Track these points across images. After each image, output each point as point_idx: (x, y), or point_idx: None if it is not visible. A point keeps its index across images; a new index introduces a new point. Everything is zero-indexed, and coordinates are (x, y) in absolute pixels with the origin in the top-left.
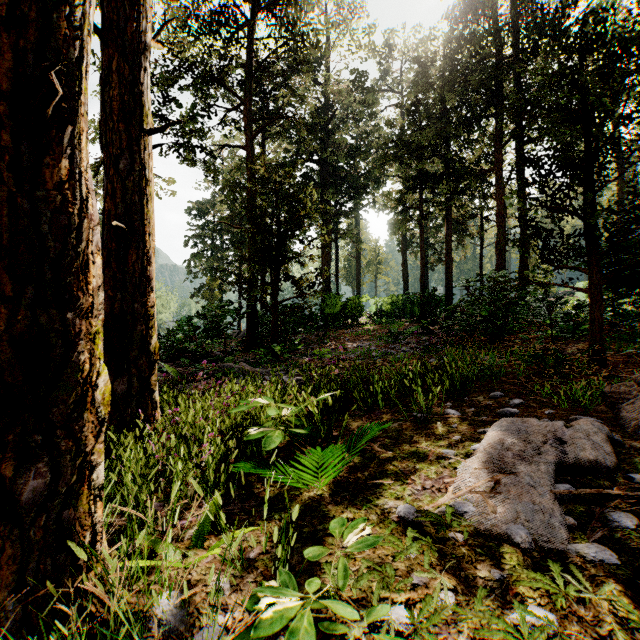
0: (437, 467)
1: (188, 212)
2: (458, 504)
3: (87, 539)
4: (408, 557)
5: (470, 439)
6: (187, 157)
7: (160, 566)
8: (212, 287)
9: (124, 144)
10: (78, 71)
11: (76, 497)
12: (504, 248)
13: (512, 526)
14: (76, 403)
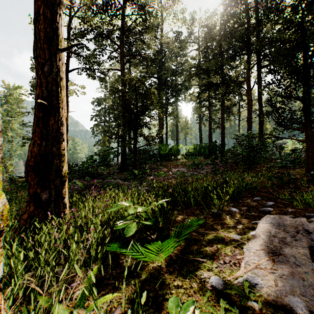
0: (231, 247)
1: (92, 103)
2: (250, 277)
3: None
4: None
5: (248, 227)
6: (91, 74)
7: None
8: (104, 140)
9: (47, 56)
10: None
11: None
12: (251, 120)
13: (292, 298)
14: None
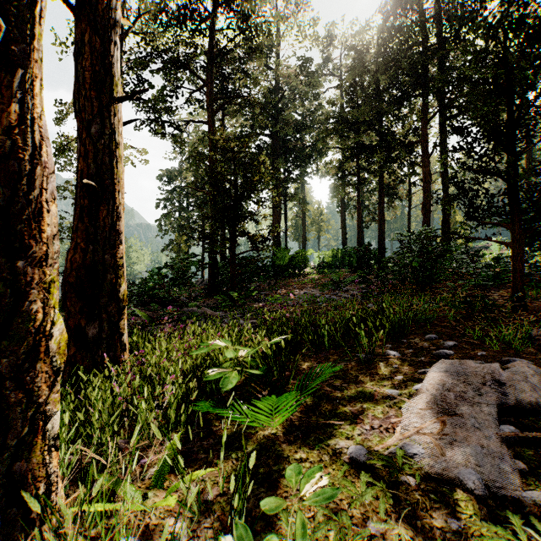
0: (383, 407)
1: (159, 179)
2: (407, 446)
3: (41, 490)
4: (362, 502)
5: (411, 379)
6: (157, 131)
7: (118, 512)
8: (179, 242)
9: (95, 110)
10: (30, 14)
11: (29, 448)
12: (429, 209)
13: (463, 470)
14: (28, 353)
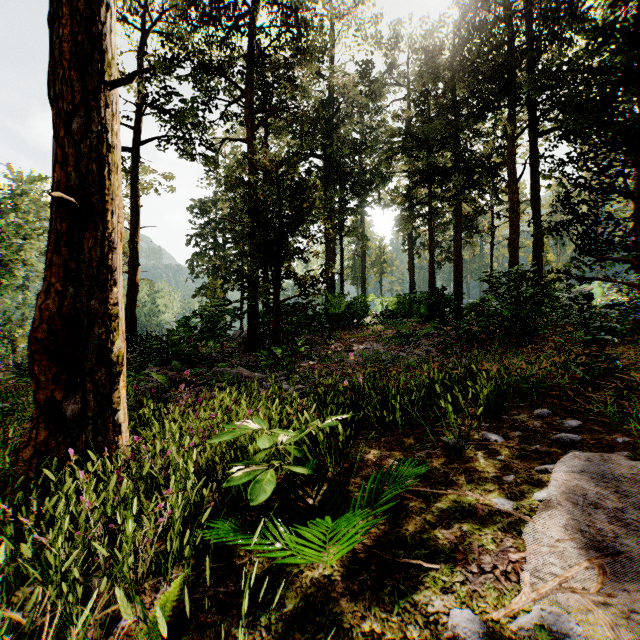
0: (493, 530)
1: (190, 210)
2: (549, 615)
3: None
4: None
5: (528, 481)
6: (185, 150)
7: None
8: (214, 286)
9: (77, 97)
10: None
11: None
12: (517, 245)
13: None
14: None
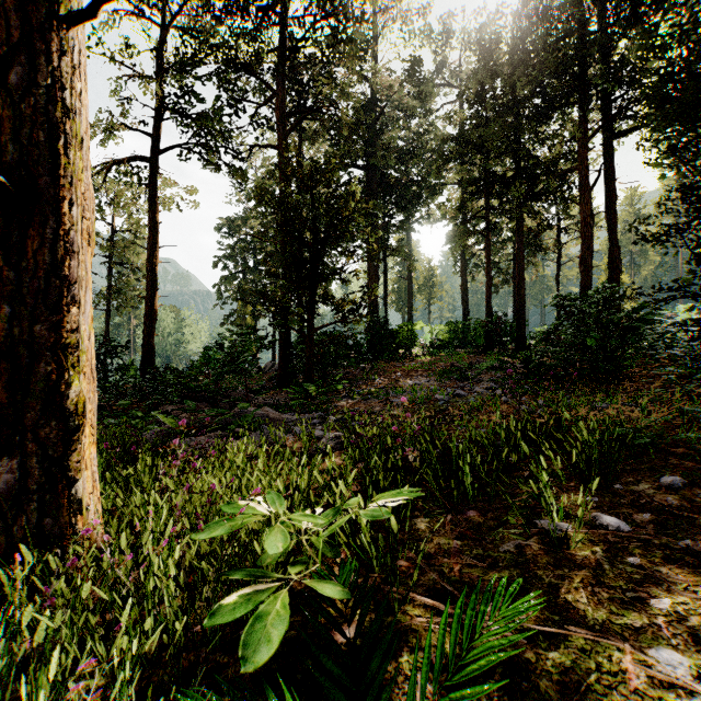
0: None
1: (218, 230)
2: None
3: None
4: None
5: (697, 612)
6: (209, 159)
7: None
8: (244, 314)
9: (16, 36)
10: None
11: None
12: (591, 263)
13: None
14: None
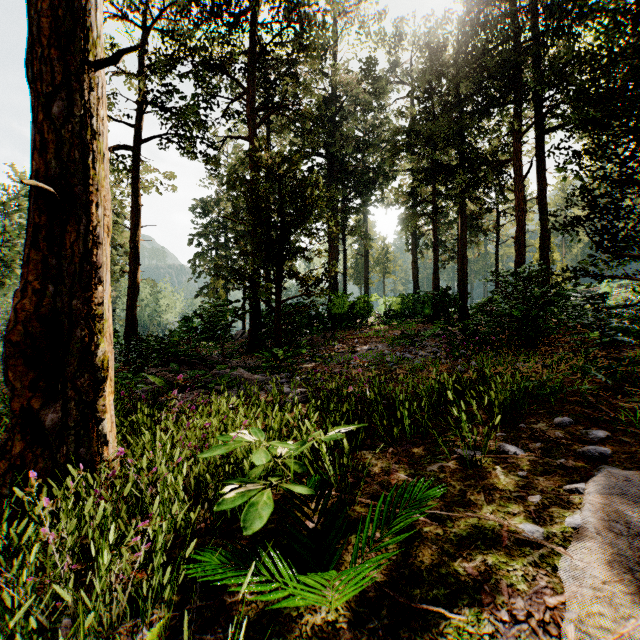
0: (523, 564)
1: (192, 210)
2: None
3: None
4: None
5: (557, 503)
6: (186, 148)
7: None
8: (216, 286)
9: (57, 78)
10: None
11: None
12: (524, 243)
13: None
14: None
